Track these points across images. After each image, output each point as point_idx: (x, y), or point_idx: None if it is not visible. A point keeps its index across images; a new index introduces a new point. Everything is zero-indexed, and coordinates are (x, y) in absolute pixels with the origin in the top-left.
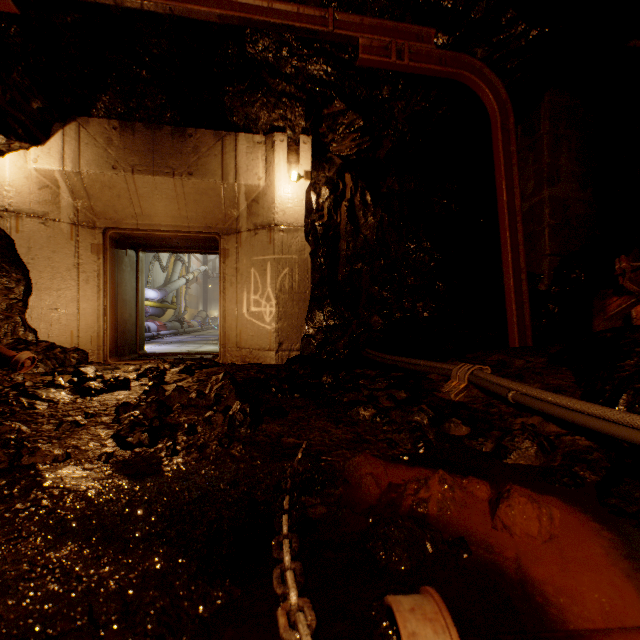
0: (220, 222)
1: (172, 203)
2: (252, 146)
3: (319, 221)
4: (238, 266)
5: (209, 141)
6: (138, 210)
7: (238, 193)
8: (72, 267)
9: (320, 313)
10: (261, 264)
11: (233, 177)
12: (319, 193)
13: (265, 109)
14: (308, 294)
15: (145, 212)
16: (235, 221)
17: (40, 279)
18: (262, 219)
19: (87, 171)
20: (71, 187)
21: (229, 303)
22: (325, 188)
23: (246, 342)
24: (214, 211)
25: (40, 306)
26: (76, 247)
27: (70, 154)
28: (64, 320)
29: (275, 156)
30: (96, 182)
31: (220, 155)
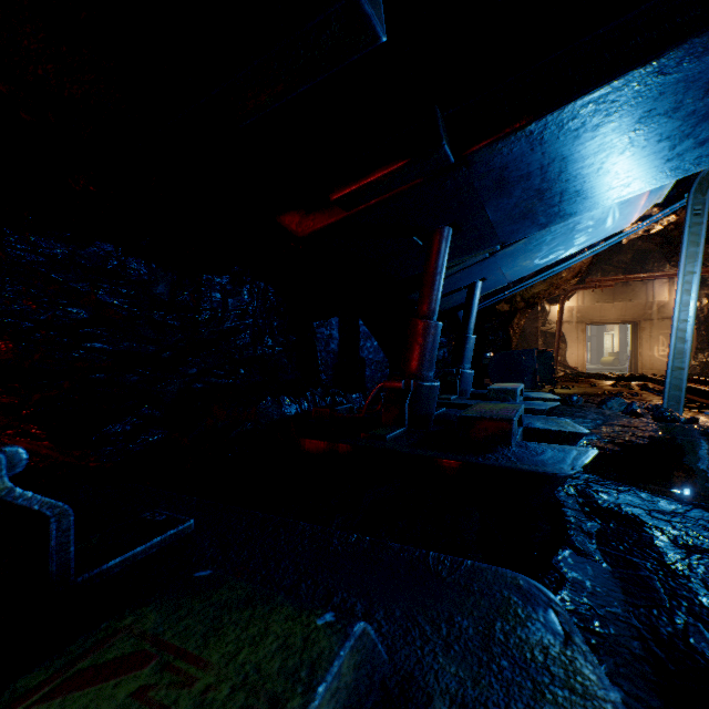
0: (640, 316)
1: (618, 311)
2: (661, 284)
3: (700, 315)
4: (650, 334)
5: (639, 286)
6: (601, 315)
7: (652, 304)
8: (575, 338)
9: (701, 355)
10: (665, 334)
11: (651, 299)
12: (700, 302)
13: (669, 269)
14: (693, 347)
15: (604, 315)
16: (648, 315)
17: (567, 344)
18: (666, 315)
19: (586, 305)
20: (577, 310)
21: (645, 350)
22: (704, 300)
23: (656, 367)
24: (638, 312)
25: (567, 353)
26: (576, 331)
27: (580, 299)
28: (573, 358)
29: (674, 288)
30: (588, 307)
31: (644, 290)
